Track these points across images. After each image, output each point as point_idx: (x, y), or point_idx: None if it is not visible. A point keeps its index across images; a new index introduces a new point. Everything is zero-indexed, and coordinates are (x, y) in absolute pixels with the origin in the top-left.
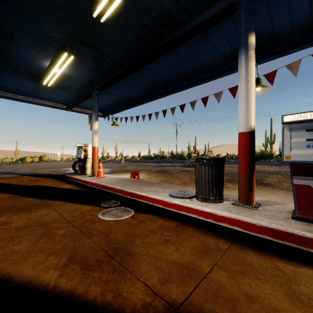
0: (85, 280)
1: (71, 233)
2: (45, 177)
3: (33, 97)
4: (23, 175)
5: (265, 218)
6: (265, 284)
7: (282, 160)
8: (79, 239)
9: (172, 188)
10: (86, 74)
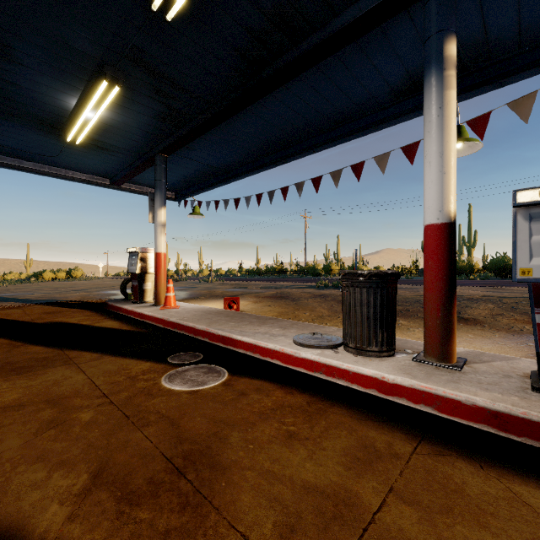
0: (122, 530)
1: (105, 418)
2: (72, 307)
3: (52, 165)
4: (34, 304)
5: (480, 390)
6: (501, 539)
7: (514, 277)
8: (120, 432)
9: (299, 327)
10: (143, 121)
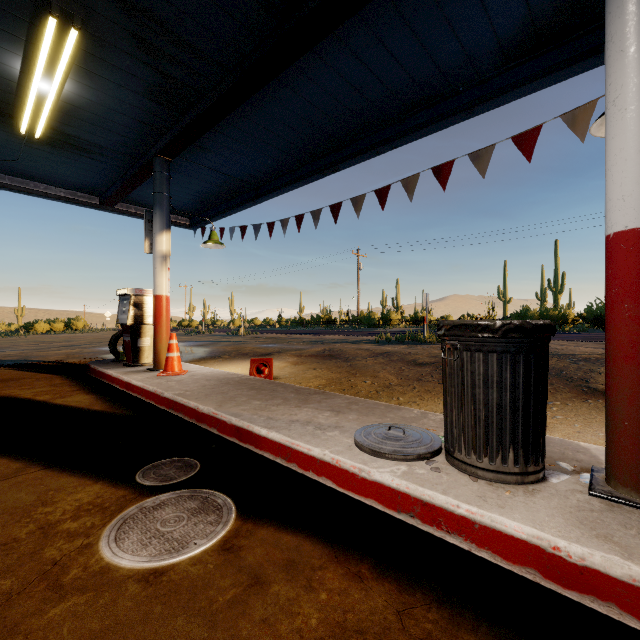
0: None
1: None
2: (41, 372)
3: (14, 175)
4: None
5: None
6: None
7: None
8: None
9: (360, 409)
10: (130, 102)
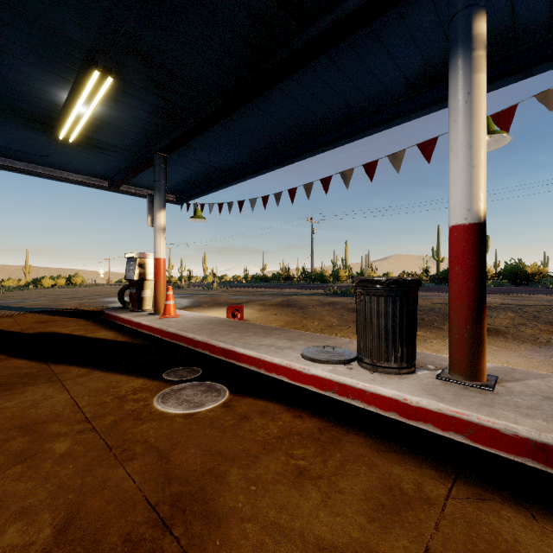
0: None
1: (83, 449)
2: (66, 316)
3: (46, 165)
4: (27, 312)
5: (521, 416)
6: None
7: None
8: (99, 468)
9: (307, 339)
10: (140, 117)
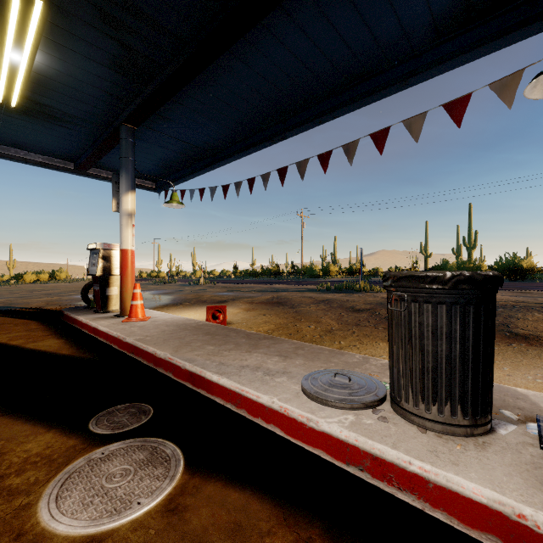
0: None
1: None
2: (20, 317)
3: None
4: None
5: None
6: None
7: None
8: None
9: (306, 354)
10: (96, 73)
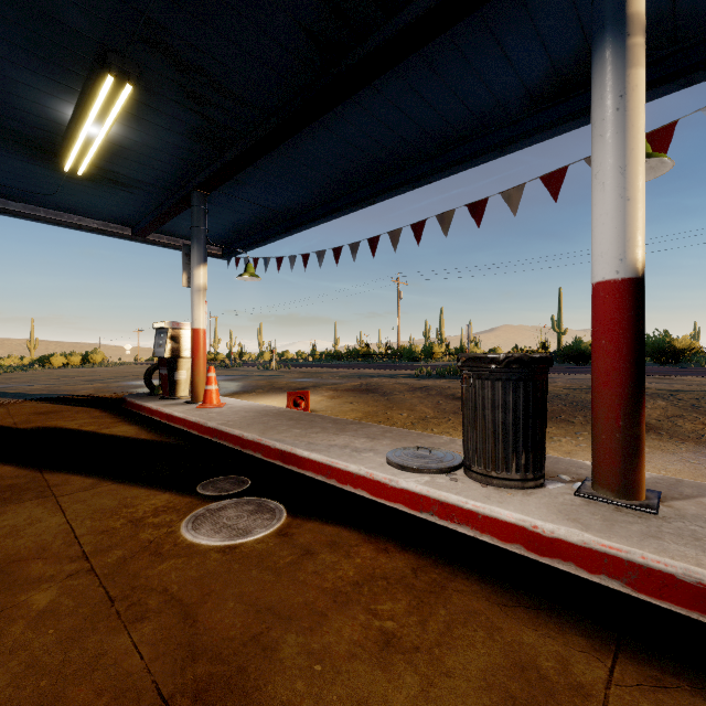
0: None
1: (72, 602)
2: (76, 405)
3: (49, 207)
4: (26, 400)
5: (704, 554)
6: None
7: None
8: (91, 634)
9: (394, 437)
10: (172, 141)
